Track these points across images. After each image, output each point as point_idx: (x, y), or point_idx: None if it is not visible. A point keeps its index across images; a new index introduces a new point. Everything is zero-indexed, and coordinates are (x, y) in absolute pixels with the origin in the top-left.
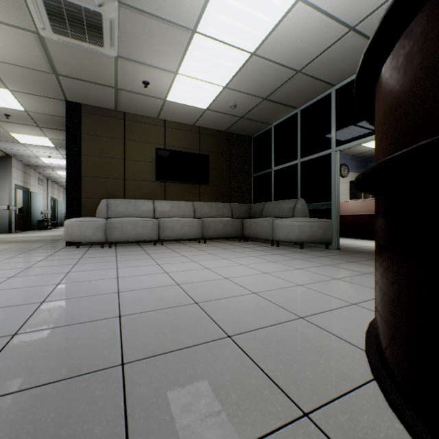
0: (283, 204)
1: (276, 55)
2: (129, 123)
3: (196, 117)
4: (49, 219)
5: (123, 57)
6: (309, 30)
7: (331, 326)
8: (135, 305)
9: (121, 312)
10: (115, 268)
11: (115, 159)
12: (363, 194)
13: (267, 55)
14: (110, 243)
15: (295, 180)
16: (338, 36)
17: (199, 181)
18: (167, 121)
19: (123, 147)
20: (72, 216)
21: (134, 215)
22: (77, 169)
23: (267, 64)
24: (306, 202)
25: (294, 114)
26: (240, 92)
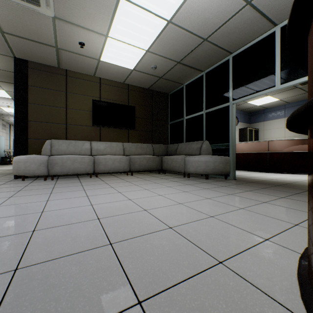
0: (192, 144)
1: (188, 24)
2: (70, 79)
3: (125, 76)
4: (12, 156)
5: (60, 18)
6: (215, 2)
7: (255, 275)
8: (42, 250)
9: (21, 262)
10: (45, 201)
11: (58, 107)
12: (248, 138)
13: (180, 23)
14: (51, 176)
15: (202, 126)
16: (237, 9)
17: (128, 126)
18: (102, 78)
19: (65, 98)
20: (20, 154)
21: (74, 153)
22: (24, 114)
23: (180, 32)
24: (210, 143)
25: (201, 76)
26: (159, 55)
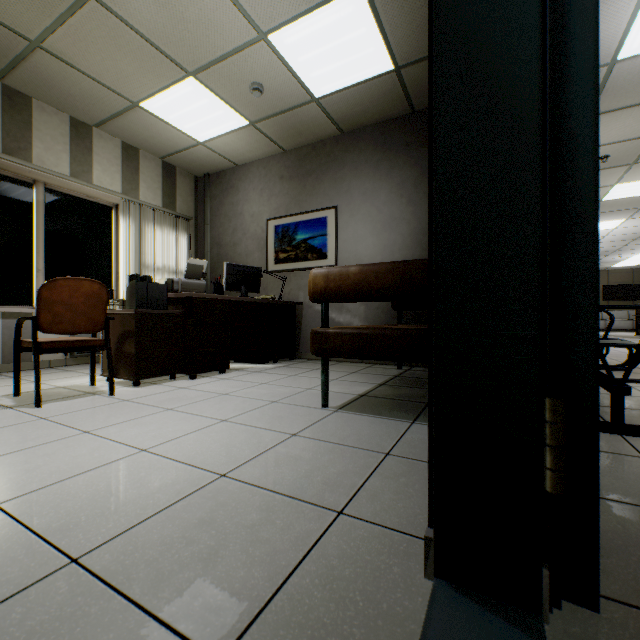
0: None
1: None
2: None
3: (629, 267)
4: None
5: None
6: None
7: None
8: None
9: None
10: None
11: None
12: None
13: None
14: None
15: None
16: None
17: (632, 299)
18: (608, 270)
19: None
20: None
21: None
22: None
23: None
24: None
25: None
26: None
